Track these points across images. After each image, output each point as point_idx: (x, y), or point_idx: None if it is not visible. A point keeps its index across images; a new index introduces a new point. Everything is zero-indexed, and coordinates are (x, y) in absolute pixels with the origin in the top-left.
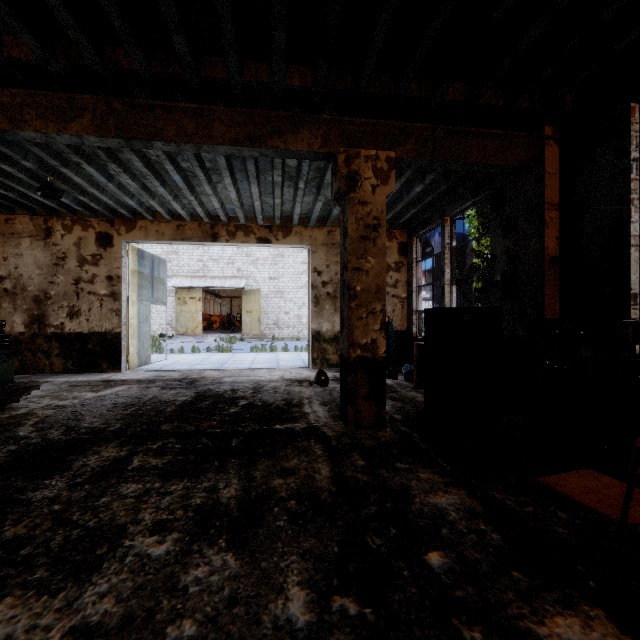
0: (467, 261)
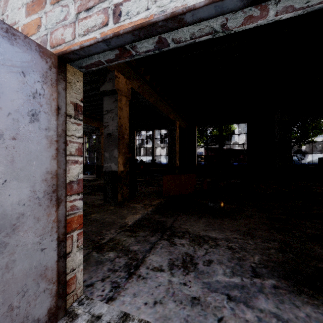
0: (92, 142)
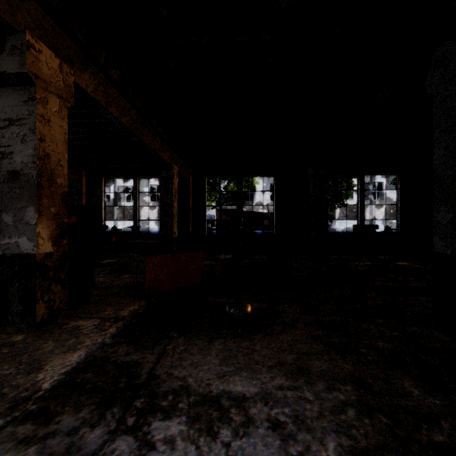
0: None
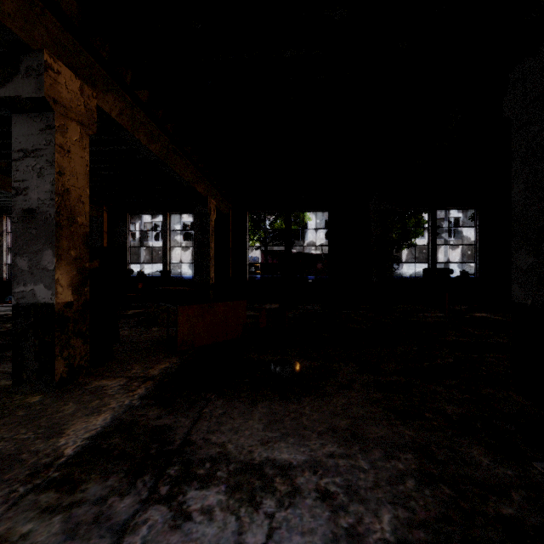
0: None
